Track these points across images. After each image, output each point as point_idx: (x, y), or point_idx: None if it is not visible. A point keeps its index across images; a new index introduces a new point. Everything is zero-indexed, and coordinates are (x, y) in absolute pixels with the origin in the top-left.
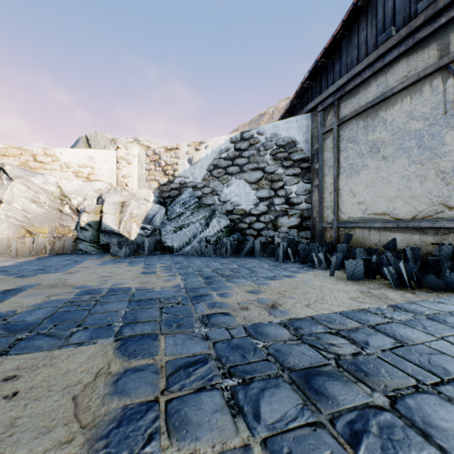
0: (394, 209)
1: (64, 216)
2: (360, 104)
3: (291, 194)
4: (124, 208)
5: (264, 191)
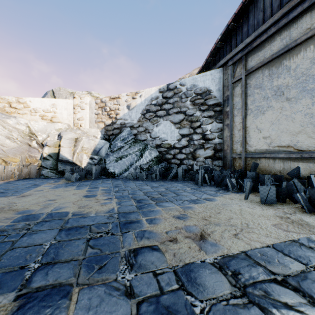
0: (297, 142)
1: (32, 149)
2: (265, 56)
3: (206, 132)
4: (77, 143)
5: (185, 130)
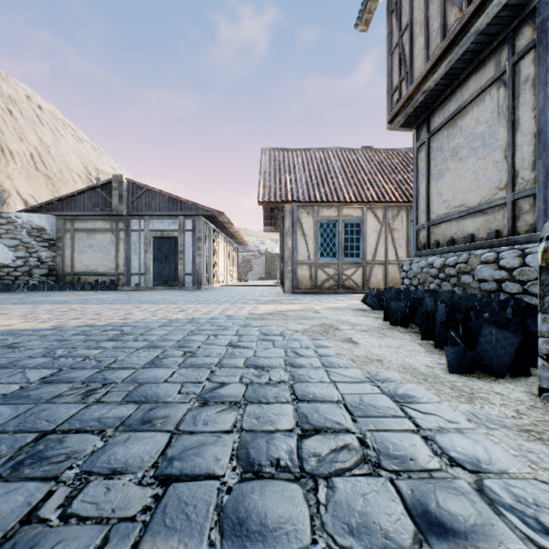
0: (98, 269)
1: None
2: (85, 227)
3: (42, 257)
4: None
5: (22, 253)
